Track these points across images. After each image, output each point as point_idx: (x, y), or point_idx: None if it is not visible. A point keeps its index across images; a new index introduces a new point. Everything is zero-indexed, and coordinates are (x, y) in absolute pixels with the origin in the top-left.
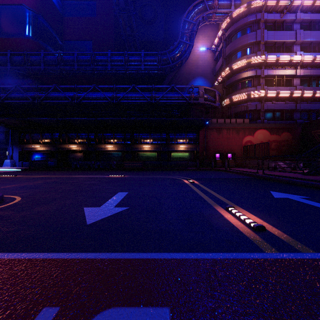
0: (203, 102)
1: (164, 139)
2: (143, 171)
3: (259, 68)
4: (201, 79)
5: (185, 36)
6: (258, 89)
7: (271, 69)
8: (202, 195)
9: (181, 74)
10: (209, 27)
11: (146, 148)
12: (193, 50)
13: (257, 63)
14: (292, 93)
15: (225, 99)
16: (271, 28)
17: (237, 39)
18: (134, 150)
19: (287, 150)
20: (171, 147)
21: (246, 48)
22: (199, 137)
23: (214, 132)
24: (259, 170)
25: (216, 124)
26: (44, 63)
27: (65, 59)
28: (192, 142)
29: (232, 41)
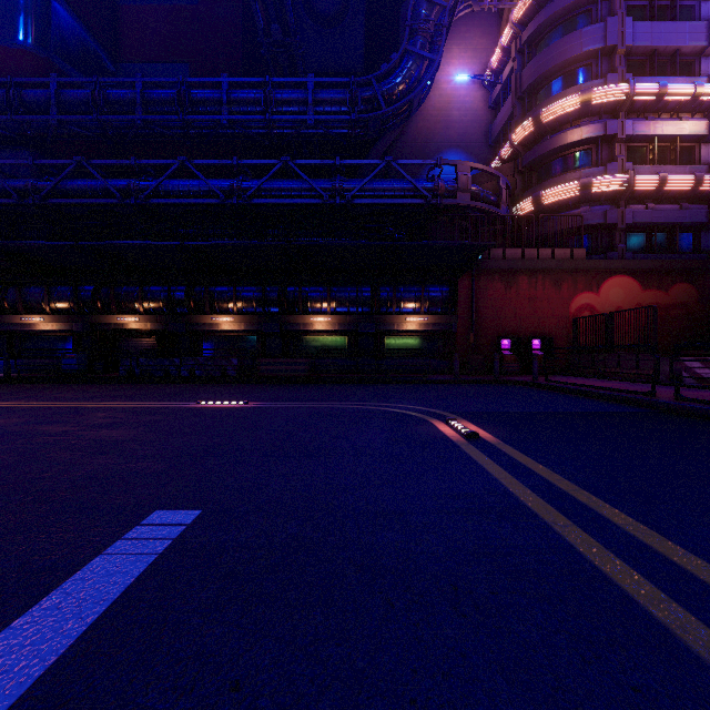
0: (468, 203)
1: (367, 301)
2: (309, 385)
3: (611, 118)
4: (458, 155)
5: (420, 38)
6: (611, 171)
7: (644, 119)
8: (583, 542)
9: (408, 142)
10: (476, 26)
11: (320, 325)
12: (437, 84)
13: (608, 105)
14: (699, 182)
15: (520, 202)
16: (643, 14)
17: (553, 44)
18: (289, 330)
19: (686, 329)
20: (384, 321)
21: (576, 68)
22: (456, 297)
23: (497, 282)
24: (634, 385)
25: (501, 263)
26: (59, 107)
27: (113, 97)
28: (439, 308)
29: (538, 52)
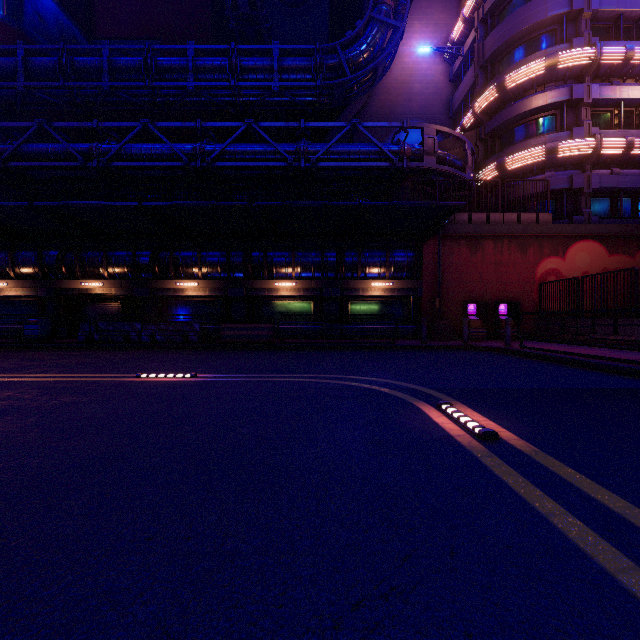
0: (434, 166)
1: (332, 265)
2: (271, 351)
3: (576, 83)
4: None
5: (385, 6)
6: (577, 135)
7: (609, 84)
8: None
9: (371, 114)
10: (437, 2)
11: (285, 290)
12: (399, 58)
13: (573, 69)
14: None
15: (482, 169)
16: None
17: (517, 10)
18: (254, 295)
19: None
20: (349, 286)
21: (540, 34)
22: (421, 261)
23: (462, 247)
24: (620, 352)
25: (466, 227)
26: (27, 75)
27: (80, 64)
28: (404, 273)
29: (501, 21)
